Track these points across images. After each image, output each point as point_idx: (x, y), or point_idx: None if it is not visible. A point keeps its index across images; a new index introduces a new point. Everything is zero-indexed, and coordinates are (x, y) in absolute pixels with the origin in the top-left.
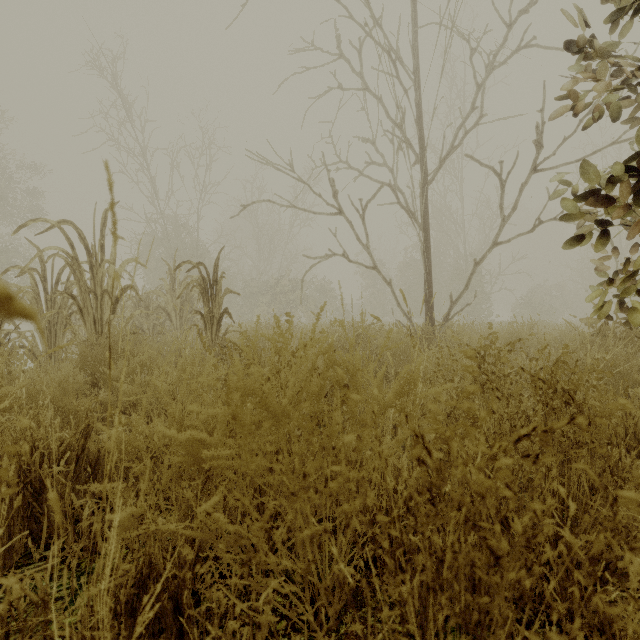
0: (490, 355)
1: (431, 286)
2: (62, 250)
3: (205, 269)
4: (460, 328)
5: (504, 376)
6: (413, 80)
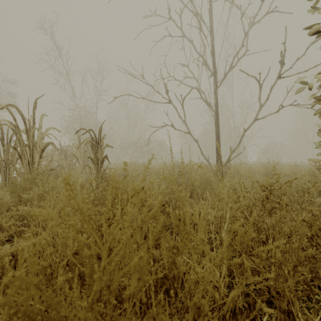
0: (274, 189)
1: (219, 143)
2: (8, 121)
3: (93, 133)
4: (238, 166)
5: (286, 205)
6: (209, 31)
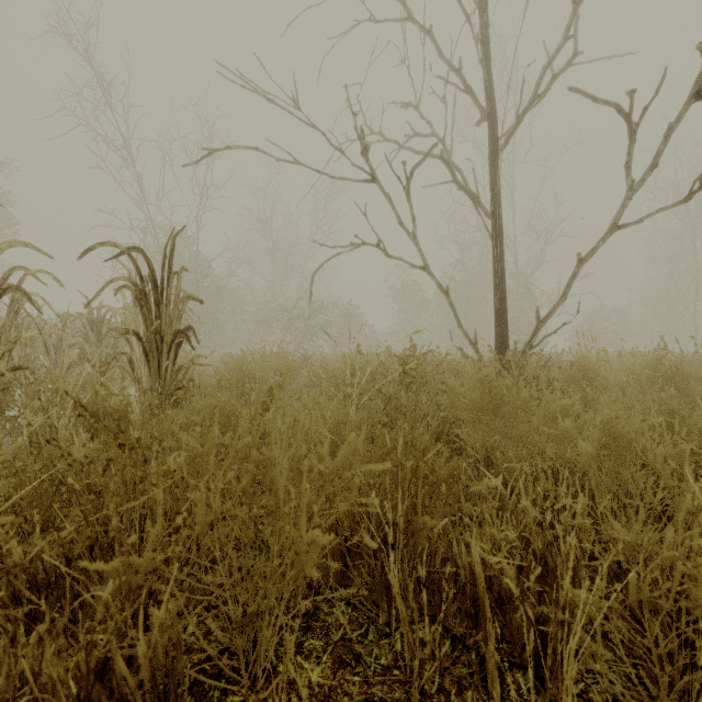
0: None
1: (504, 298)
2: None
3: (145, 259)
4: (583, 359)
5: None
6: (476, 3)
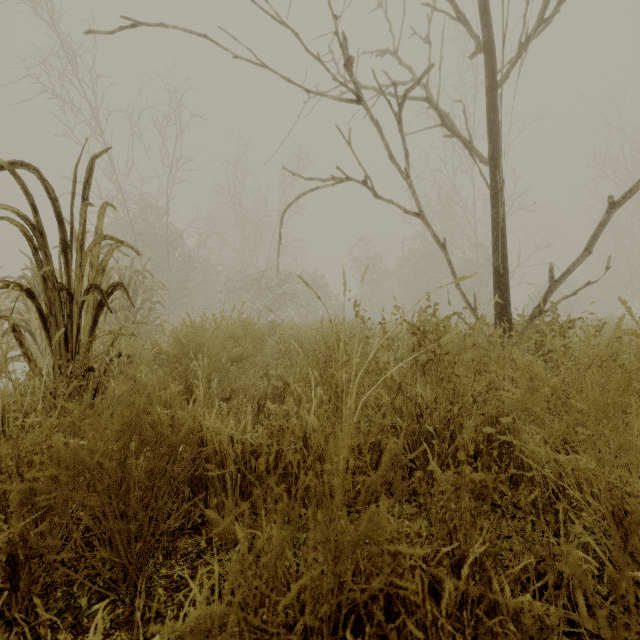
0: None
1: (505, 255)
2: None
3: (42, 182)
4: None
5: None
6: None
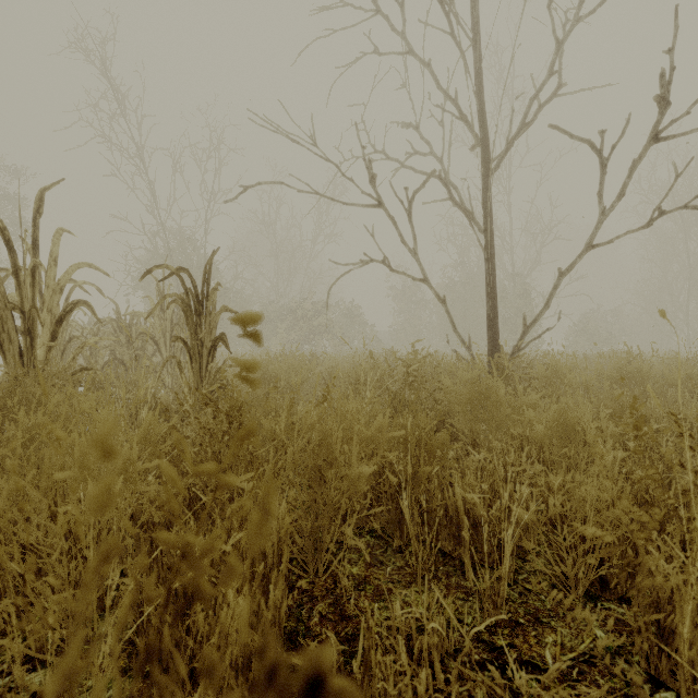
0: None
1: (496, 305)
2: None
3: (190, 277)
4: (556, 362)
5: None
6: (471, 40)
